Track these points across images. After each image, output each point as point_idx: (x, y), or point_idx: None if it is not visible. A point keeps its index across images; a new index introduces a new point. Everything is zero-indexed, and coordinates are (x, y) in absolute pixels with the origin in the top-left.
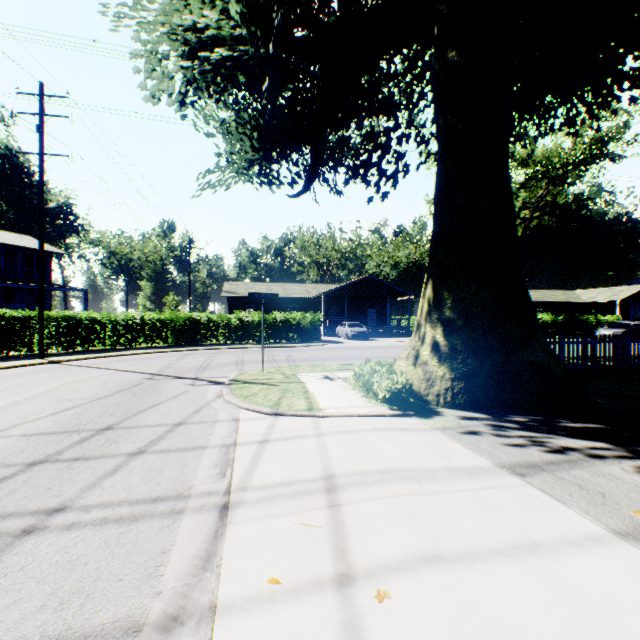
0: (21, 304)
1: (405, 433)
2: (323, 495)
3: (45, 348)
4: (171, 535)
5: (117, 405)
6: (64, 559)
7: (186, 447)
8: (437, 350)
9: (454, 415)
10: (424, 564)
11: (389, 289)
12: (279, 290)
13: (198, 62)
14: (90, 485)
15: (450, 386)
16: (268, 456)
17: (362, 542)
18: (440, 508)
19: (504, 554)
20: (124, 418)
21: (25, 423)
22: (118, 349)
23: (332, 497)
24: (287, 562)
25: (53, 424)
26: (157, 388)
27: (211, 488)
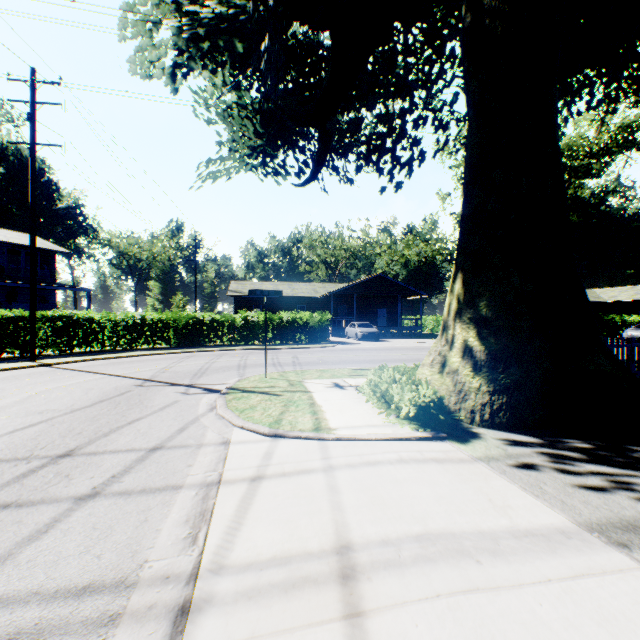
0: (24, 304)
1: (440, 467)
2: (336, 589)
3: (40, 349)
4: None
5: (91, 420)
6: None
7: (154, 487)
8: (470, 356)
9: (496, 438)
10: None
11: (400, 288)
12: (286, 289)
13: (187, 21)
14: (1, 557)
15: (488, 401)
16: (259, 505)
17: None
18: (526, 625)
19: None
20: (92, 439)
21: None
22: (117, 350)
23: (350, 594)
24: None
25: (3, 447)
26: (144, 397)
27: (171, 567)
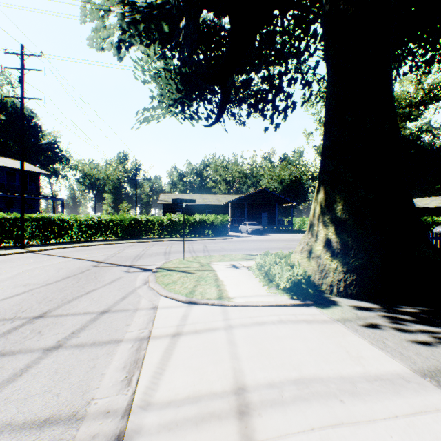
0: (18, 209)
1: (309, 326)
2: (234, 423)
3: (27, 241)
4: None
5: (60, 291)
6: None
7: (102, 341)
8: (330, 246)
9: (348, 305)
10: None
11: (277, 198)
12: (198, 199)
13: (128, 8)
14: None
15: (343, 278)
16: (178, 355)
17: None
18: None
19: None
20: (59, 305)
21: None
22: (81, 241)
23: (245, 427)
24: None
25: None
26: (98, 274)
27: (110, 404)
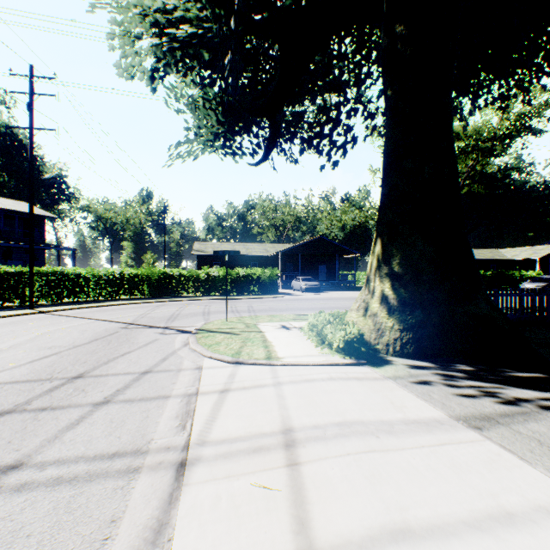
0: (18, 261)
1: (359, 382)
2: (282, 452)
3: (36, 300)
4: (123, 499)
5: (91, 353)
6: (6, 529)
7: (150, 396)
8: (386, 303)
9: (403, 364)
10: (393, 541)
11: (338, 248)
12: (242, 249)
13: (166, 39)
14: (51, 438)
15: (399, 336)
16: (228, 407)
17: (324, 511)
18: (402, 468)
19: (478, 527)
20: (95, 366)
21: (3, 371)
22: (100, 300)
23: (291, 454)
24: (244, 536)
25: (28, 372)
26: (130, 337)
27: (170, 442)
